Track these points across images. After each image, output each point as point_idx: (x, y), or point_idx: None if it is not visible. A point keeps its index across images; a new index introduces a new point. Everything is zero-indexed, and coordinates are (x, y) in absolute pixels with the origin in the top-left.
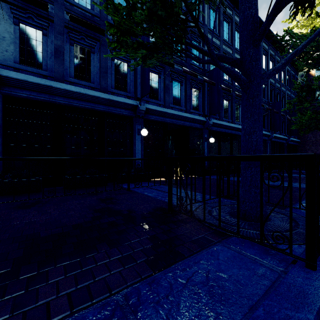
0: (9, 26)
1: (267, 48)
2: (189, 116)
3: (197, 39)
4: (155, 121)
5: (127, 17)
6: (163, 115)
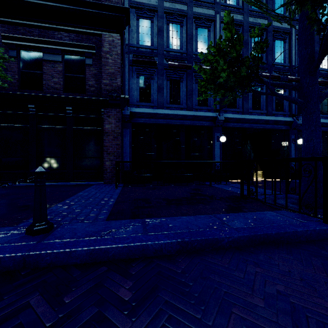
0: (134, 80)
1: None
2: (270, 118)
3: (281, 36)
4: (233, 128)
5: (211, 74)
6: (241, 121)
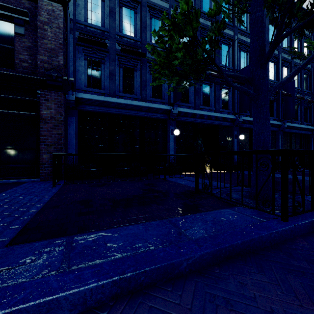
0: (81, 62)
1: (310, 34)
2: (218, 115)
3: (226, 41)
4: (186, 122)
5: (166, 57)
6: (193, 116)
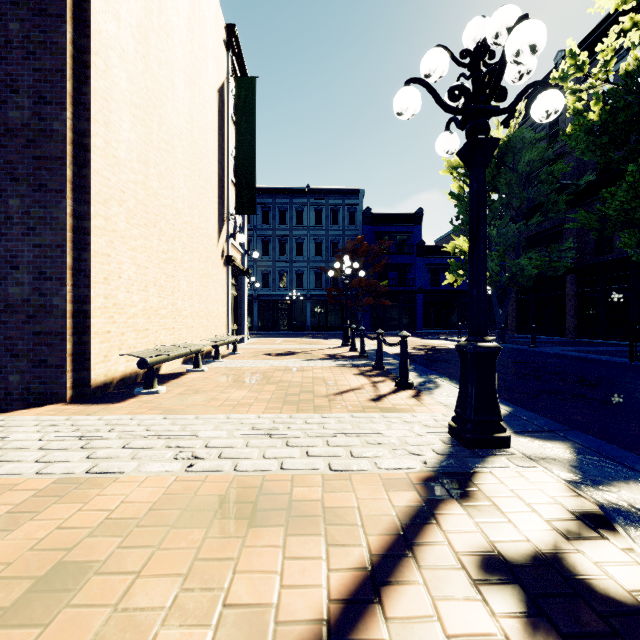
0: None
1: None
2: None
3: None
4: None
5: None
6: None
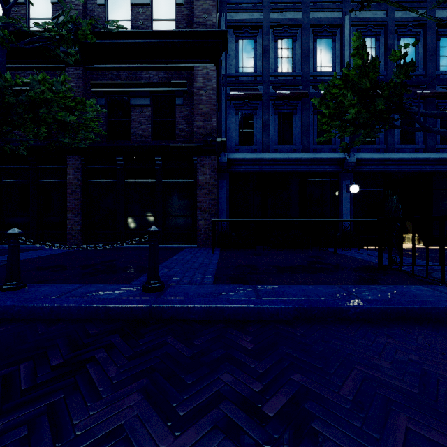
0: (232, 118)
1: None
2: (431, 156)
3: None
4: (371, 172)
5: (336, 108)
6: (383, 162)
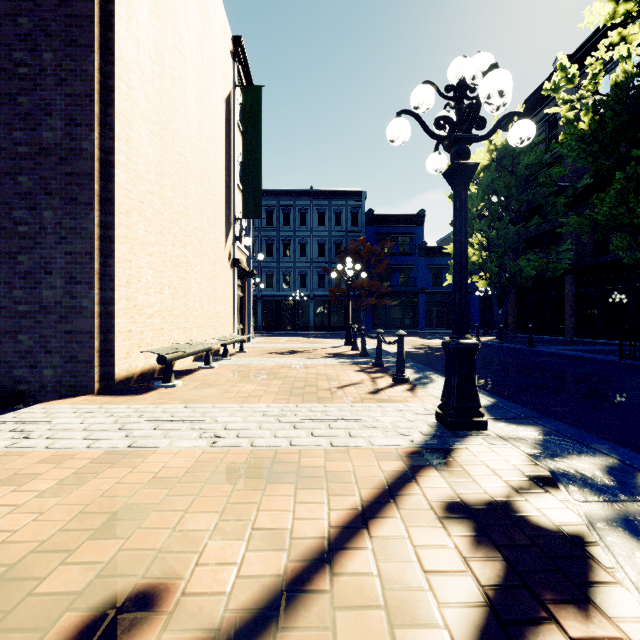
0: None
1: None
2: None
3: None
4: None
5: None
6: None
